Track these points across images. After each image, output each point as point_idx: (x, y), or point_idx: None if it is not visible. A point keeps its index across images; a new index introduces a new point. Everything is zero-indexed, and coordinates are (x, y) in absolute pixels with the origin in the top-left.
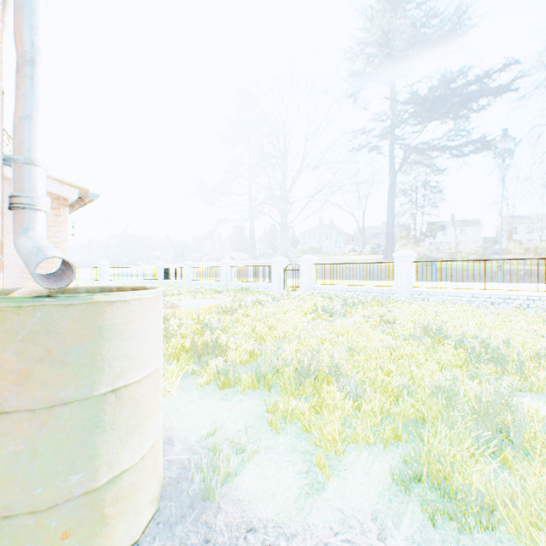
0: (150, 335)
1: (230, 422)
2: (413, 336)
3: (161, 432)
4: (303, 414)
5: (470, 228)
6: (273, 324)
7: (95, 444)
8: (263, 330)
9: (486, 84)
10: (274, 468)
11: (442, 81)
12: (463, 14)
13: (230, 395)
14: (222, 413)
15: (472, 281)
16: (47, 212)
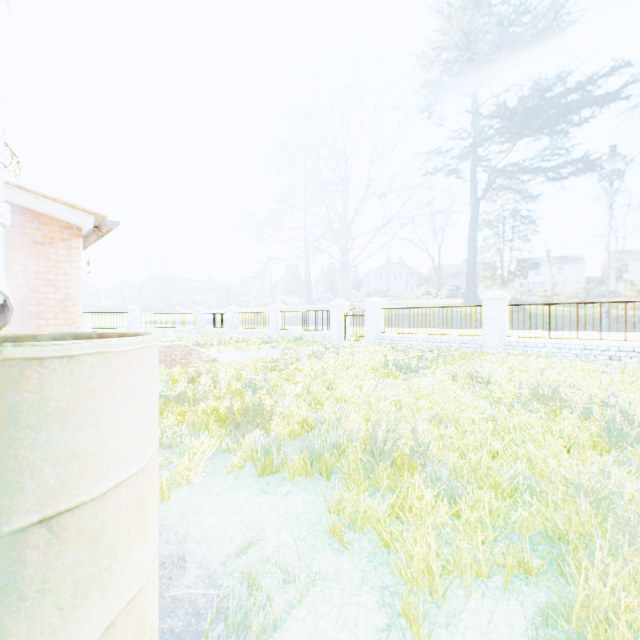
0: (126, 415)
1: (271, 530)
2: (518, 401)
3: (154, 568)
4: (377, 520)
5: (572, 265)
6: (332, 383)
7: (2, 625)
8: (319, 391)
9: (592, 89)
10: (335, 620)
11: (537, 87)
12: (564, 4)
13: (274, 485)
14: (260, 514)
15: (574, 329)
16: (3, 224)
